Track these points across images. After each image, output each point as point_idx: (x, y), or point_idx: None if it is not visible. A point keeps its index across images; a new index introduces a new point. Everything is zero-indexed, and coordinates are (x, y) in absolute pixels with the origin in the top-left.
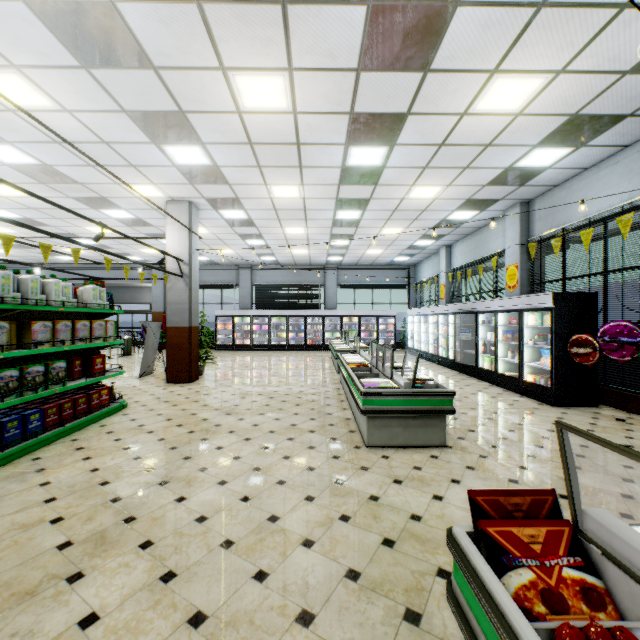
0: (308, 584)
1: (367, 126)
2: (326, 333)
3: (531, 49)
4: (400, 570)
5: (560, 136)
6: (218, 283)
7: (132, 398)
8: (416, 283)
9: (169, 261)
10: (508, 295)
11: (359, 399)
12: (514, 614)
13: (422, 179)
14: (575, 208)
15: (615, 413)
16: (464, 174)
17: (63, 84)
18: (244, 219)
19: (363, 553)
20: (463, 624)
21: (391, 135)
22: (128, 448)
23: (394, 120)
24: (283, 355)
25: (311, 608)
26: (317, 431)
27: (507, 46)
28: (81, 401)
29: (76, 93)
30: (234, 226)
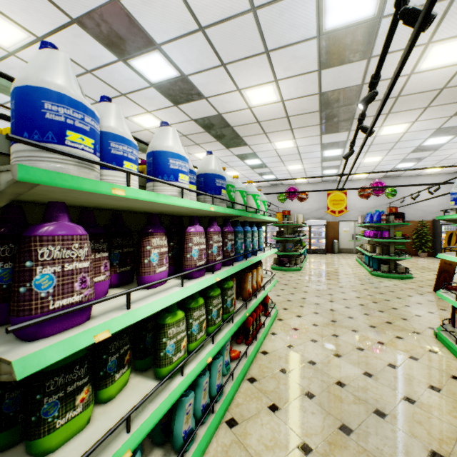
0: None
1: None
2: None
3: None
4: None
5: None
6: None
7: None
8: None
9: None
10: None
11: None
12: None
13: None
14: None
15: None
16: None
17: None
18: None
19: None
20: None
21: None
22: None
23: None
24: None
25: None
26: None
27: None
28: None
29: None
30: None
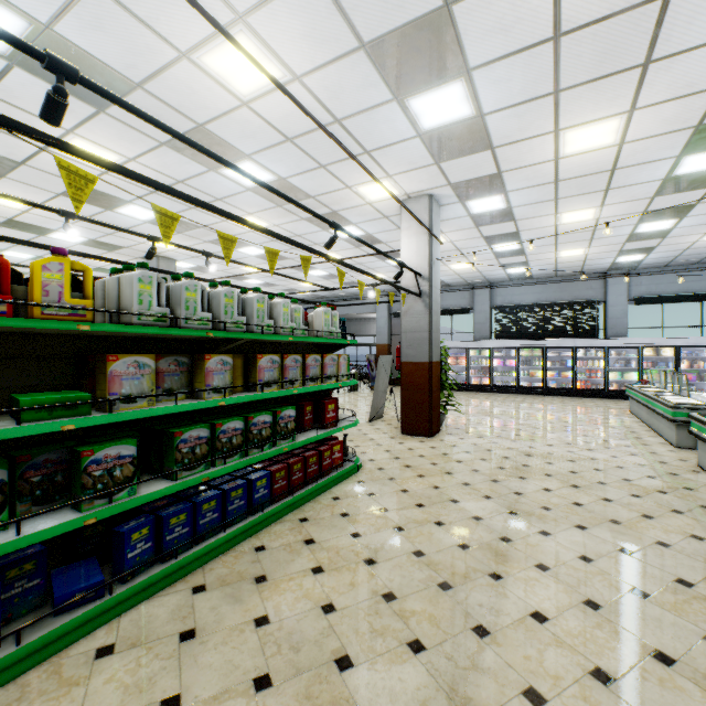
0: None
1: None
2: (609, 373)
3: None
4: None
5: None
6: (447, 308)
7: (365, 453)
8: None
9: (404, 277)
10: None
11: None
12: None
13: None
14: None
15: None
16: None
17: (290, 25)
18: (499, 210)
19: None
20: None
21: None
22: (371, 561)
23: None
24: (542, 402)
25: None
26: None
27: None
28: (311, 460)
29: (305, 36)
30: (481, 225)
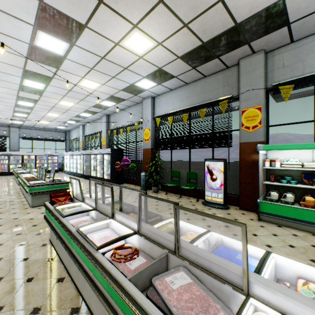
0: (0, 240)
1: (33, 75)
2: (11, 165)
3: (93, 76)
4: (37, 229)
5: (111, 99)
6: None
7: None
8: (70, 139)
9: None
10: (103, 148)
11: (28, 189)
12: (51, 206)
13: (64, 99)
14: (120, 121)
15: (127, 185)
16: (82, 101)
17: None
18: None
19: (24, 229)
20: (45, 217)
21: (46, 81)
22: None
23: (47, 77)
24: None
25: (2, 243)
26: (4, 208)
27: (85, 73)
28: None
29: None
30: None
